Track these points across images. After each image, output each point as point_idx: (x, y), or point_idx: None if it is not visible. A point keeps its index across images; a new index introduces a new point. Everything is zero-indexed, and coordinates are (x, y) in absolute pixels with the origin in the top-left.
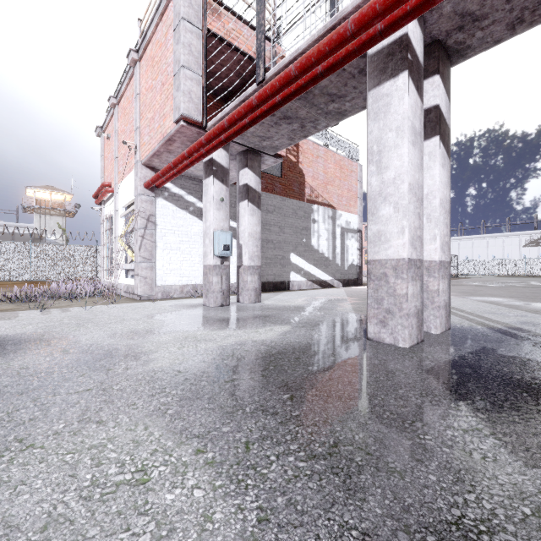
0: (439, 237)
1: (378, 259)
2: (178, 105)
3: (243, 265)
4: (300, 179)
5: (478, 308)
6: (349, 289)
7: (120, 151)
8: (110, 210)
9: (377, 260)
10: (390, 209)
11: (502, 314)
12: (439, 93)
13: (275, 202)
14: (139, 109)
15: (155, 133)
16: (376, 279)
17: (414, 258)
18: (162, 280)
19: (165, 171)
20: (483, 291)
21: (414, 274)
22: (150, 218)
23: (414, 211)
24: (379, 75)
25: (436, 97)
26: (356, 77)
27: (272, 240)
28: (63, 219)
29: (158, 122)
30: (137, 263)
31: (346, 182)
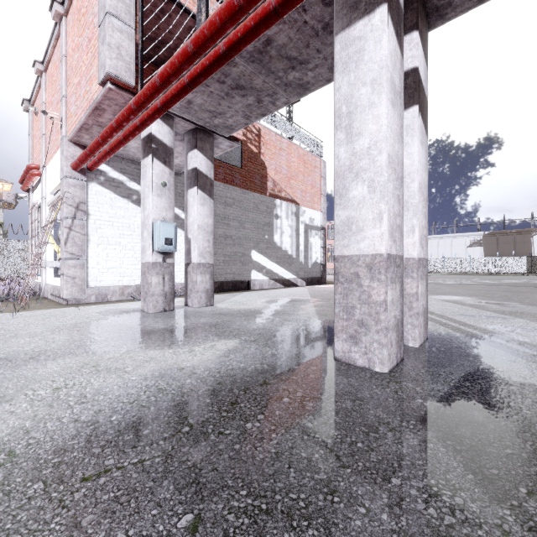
0: (418, 228)
1: (348, 254)
2: (103, 61)
3: (192, 263)
4: (262, 172)
5: (446, 310)
6: (313, 288)
7: (47, 127)
8: (37, 198)
9: (346, 256)
10: (363, 188)
11: (473, 317)
12: (418, 53)
13: (235, 194)
14: (65, 74)
15: (81, 102)
16: (345, 281)
17: (394, 253)
18: (97, 280)
19: (92, 147)
20: (441, 289)
21: (394, 274)
22: (79, 206)
23: (394, 192)
24: (350, 13)
25: (415, 58)
26: (320, 35)
27: (231, 236)
28: (0, 211)
29: (84, 87)
30: (62, 260)
31: (309, 177)
